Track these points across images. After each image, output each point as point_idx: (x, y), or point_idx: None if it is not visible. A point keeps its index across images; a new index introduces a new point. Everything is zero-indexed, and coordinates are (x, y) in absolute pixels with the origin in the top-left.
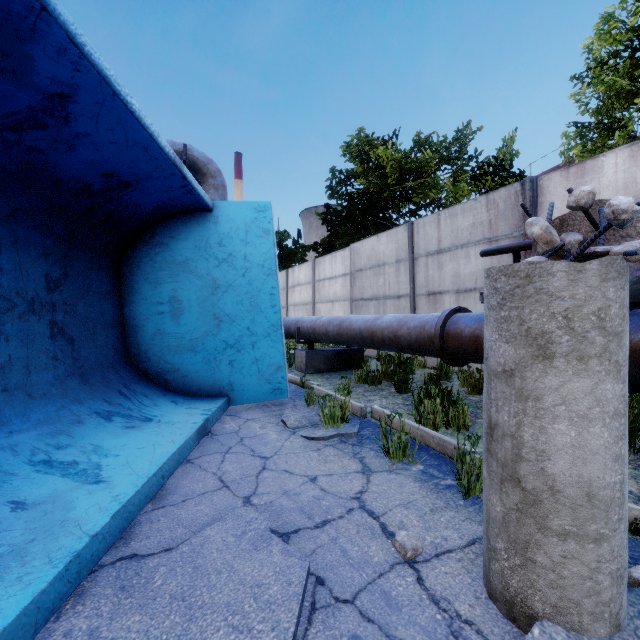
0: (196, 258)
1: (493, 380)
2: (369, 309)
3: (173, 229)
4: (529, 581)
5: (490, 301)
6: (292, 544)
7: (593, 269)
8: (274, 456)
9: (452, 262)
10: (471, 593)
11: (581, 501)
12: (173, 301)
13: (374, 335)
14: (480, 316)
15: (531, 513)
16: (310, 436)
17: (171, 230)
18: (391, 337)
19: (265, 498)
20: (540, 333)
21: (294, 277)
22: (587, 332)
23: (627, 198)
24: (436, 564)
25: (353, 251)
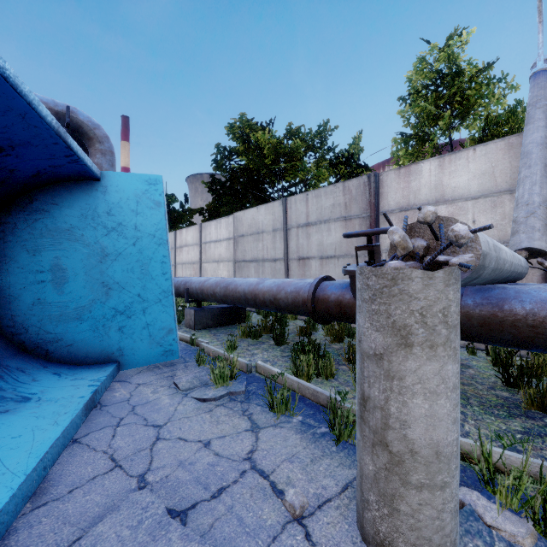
0: (82, 226)
1: (366, 360)
2: (250, 269)
3: (55, 196)
4: (395, 527)
5: (363, 294)
6: (190, 522)
7: (440, 277)
8: (168, 423)
9: (317, 234)
10: (349, 539)
11: (432, 459)
12: (55, 269)
13: (257, 297)
14: (342, 285)
15: (396, 471)
16: (202, 398)
17: (53, 197)
18: (271, 300)
19: (160, 473)
20: (403, 326)
21: (182, 238)
22: (436, 326)
23: (464, 226)
24: (320, 516)
25: (236, 219)
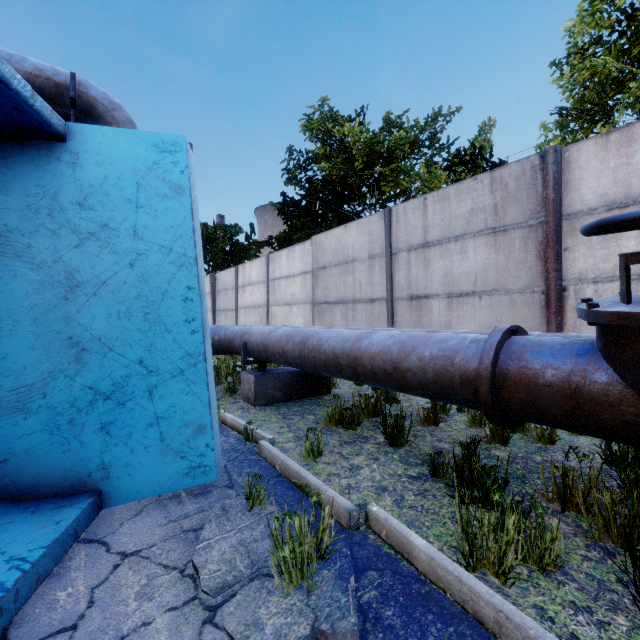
0: (29, 228)
1: None
2: (335, 315)
3: None
4: None
5: None
6: None
7: None
8: None
9: (443, 258)
10: None
11: None
12: None
13: (358, 364)
14: (572, 347)
15: None
16: None
17: None
18: (388, 370)
19: None
20: None
21: (245, 275)
22: None
23: None
24: None
25: (315, 244)
